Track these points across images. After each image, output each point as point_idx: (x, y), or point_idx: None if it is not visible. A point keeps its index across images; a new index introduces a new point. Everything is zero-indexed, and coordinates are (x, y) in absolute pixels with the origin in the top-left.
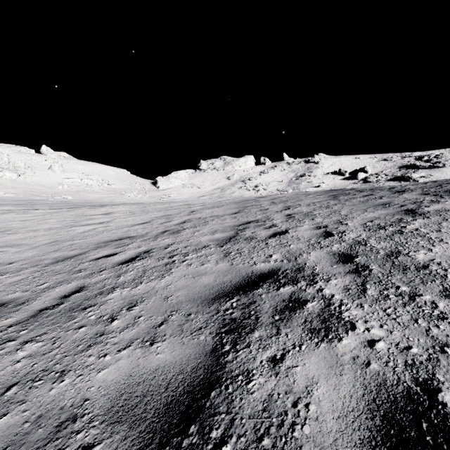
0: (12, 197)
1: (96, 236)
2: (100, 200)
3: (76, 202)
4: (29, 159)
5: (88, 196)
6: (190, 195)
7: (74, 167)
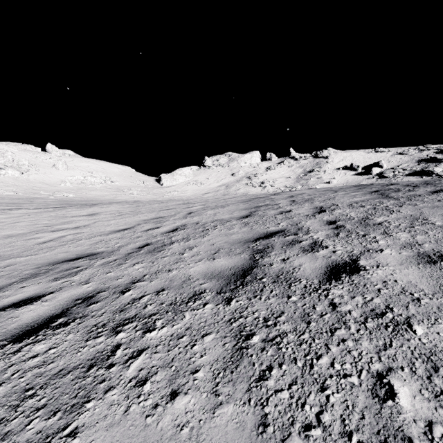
0: (11, 196)
1: (52, 250)
2: (102, 197)
3: (77, 200)
4: (34, 157)
5: (90, 194)
6: (194, 192)
7: (79, 165)
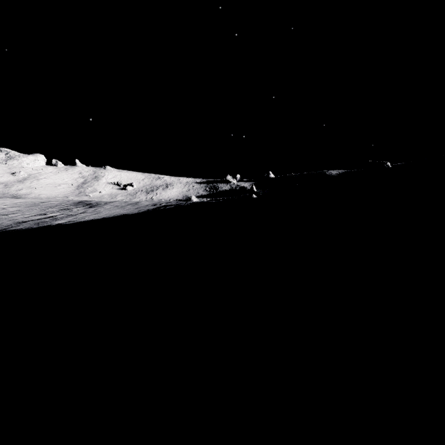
0: None
1: None
2: None
3: None
4: None
5: None
6: None
7: None
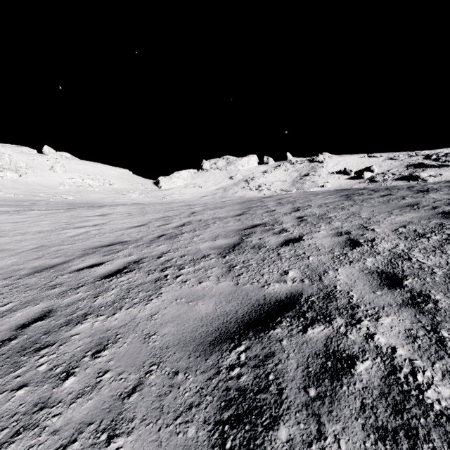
0: (12, 198)
1: (86, 241)
2: (102, 200)
3: (77, 202)
4: (30, 159)
5: (90, 196)
6: (192, 195)
7: (76, 167)
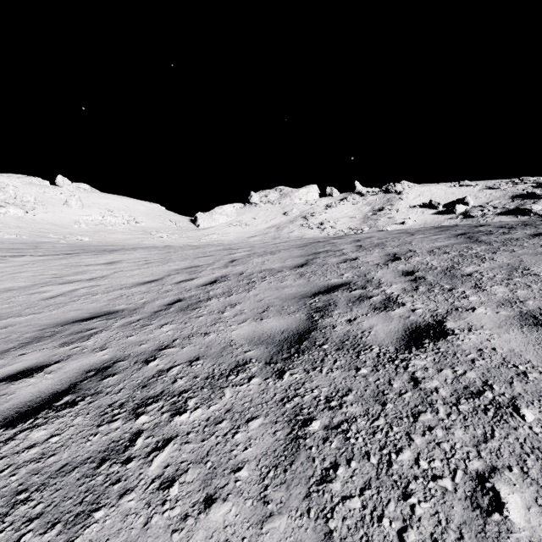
0: (13, 239)
1: (61, 307)
2: (125, 241)
3: (94, 244)
4: (41, 192)
5: (110, 237)
6: (237, 236)
7: (96, 202)
